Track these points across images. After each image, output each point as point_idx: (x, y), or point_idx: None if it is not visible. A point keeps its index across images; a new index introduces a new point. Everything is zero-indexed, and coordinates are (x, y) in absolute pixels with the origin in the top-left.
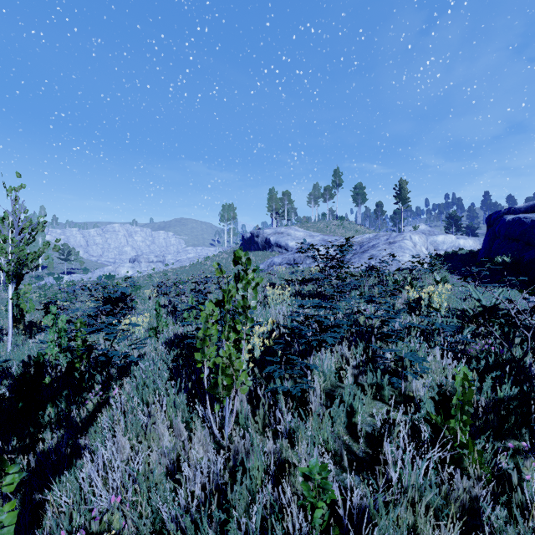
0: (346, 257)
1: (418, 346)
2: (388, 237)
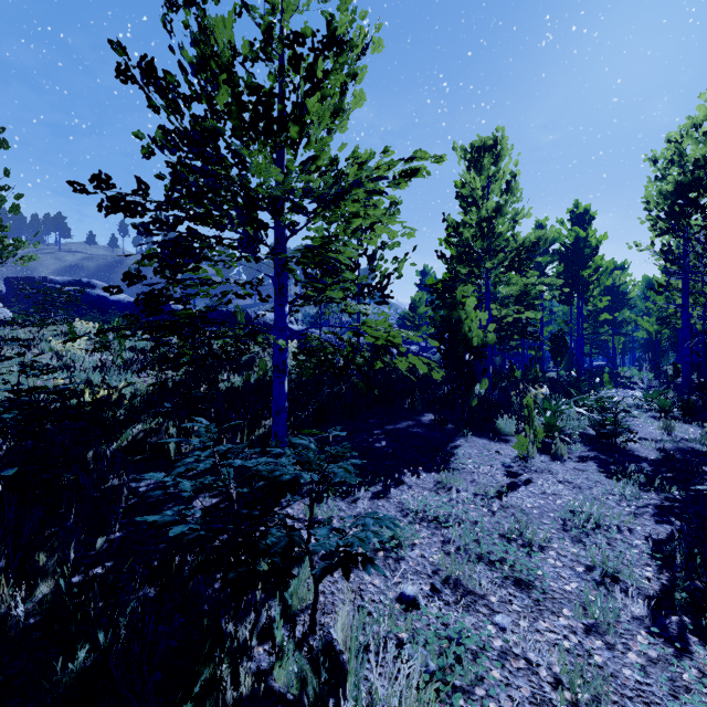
0: None
1: None
2: None
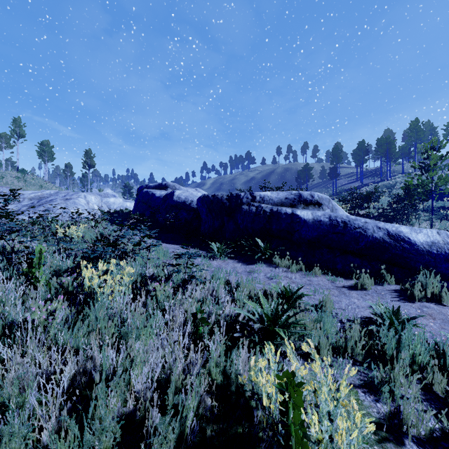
0: (21, 209)
1: (49, 256)
2: (66, 195)
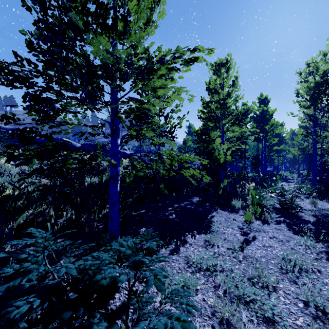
0: None
1: None
2: None
